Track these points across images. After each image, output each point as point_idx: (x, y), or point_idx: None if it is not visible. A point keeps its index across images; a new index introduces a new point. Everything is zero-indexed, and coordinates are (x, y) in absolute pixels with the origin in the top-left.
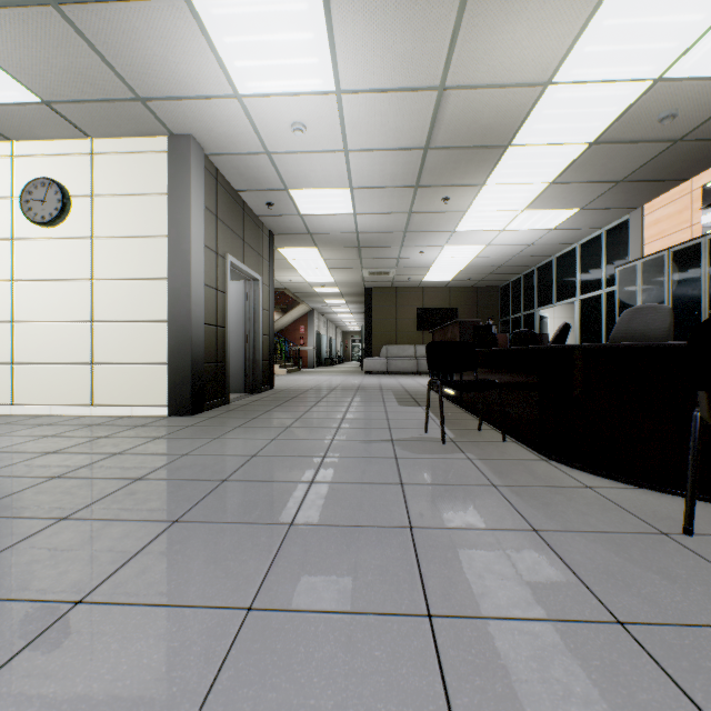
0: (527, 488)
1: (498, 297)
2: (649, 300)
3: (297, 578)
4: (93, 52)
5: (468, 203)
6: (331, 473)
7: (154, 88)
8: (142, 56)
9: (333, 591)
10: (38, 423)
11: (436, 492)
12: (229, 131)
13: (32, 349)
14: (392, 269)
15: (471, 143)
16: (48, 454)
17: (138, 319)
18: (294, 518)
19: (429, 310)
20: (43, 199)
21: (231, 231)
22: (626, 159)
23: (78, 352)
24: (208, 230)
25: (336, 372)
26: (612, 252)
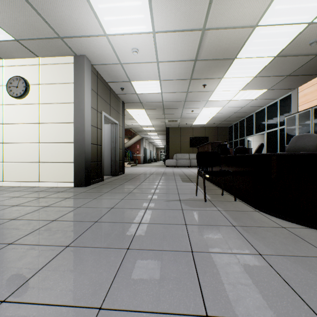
0: (251, 227)
1: (227, 131)
2: (302, 132)
3: (129, 285)
4: (37, 14)
5: (214, 87)
6: (150, 218)
7: (66, 31)
8: (60, 15)
9: (149, 296)
10: (13, 190)
11: (203, 230)
12: (102, 53)
13: (12, 155)
14: (179, 119)
15: (217, 57)
16: (13, 206)
17: (60, 141)
18: (130, 245)
19: (195, 138)
20: (17, 86)
21: (104, 101)
22: (291, 64)
23: (33, 157)
24: (93, 100)
25: (153, 166)
26: (282, 110)
